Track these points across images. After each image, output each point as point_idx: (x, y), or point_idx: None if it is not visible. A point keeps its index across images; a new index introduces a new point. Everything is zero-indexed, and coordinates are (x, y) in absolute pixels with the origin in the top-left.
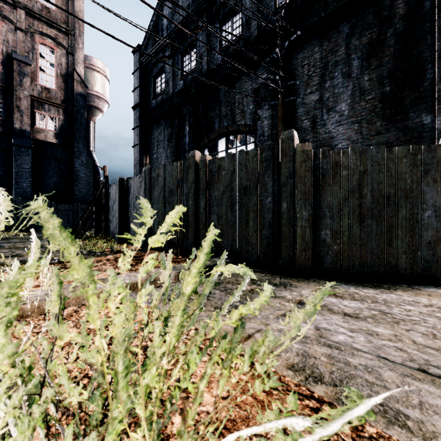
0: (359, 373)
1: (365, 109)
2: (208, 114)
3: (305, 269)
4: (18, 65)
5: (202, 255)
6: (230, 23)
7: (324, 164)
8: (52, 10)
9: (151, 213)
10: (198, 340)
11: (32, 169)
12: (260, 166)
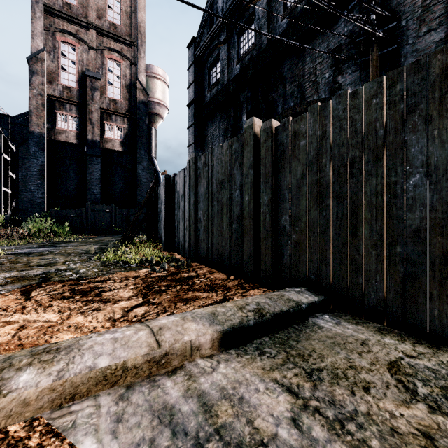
0: None
1: None
2: (269, 97)
3: None
4: (90, 81)
5: None
6: None
7: None
8: (118, 26)
9: None
10: None
11: (102, 177)
12: (389, 112)
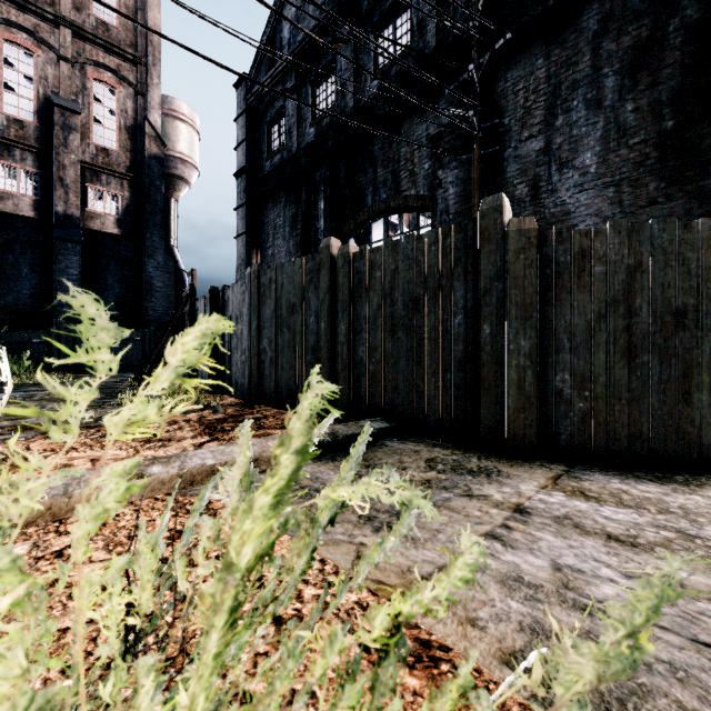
0: (659, 684)
1: (628, 161)
2: (355, 181)
3: (525, 443)
4: (61, 114)
5: (288, 457)
6: (391, 28)
7: (559, 254)
8: (112, 27)
9: (111, 338)
10: (276, 690)
11: (83, 276)
12: (443, 260)
